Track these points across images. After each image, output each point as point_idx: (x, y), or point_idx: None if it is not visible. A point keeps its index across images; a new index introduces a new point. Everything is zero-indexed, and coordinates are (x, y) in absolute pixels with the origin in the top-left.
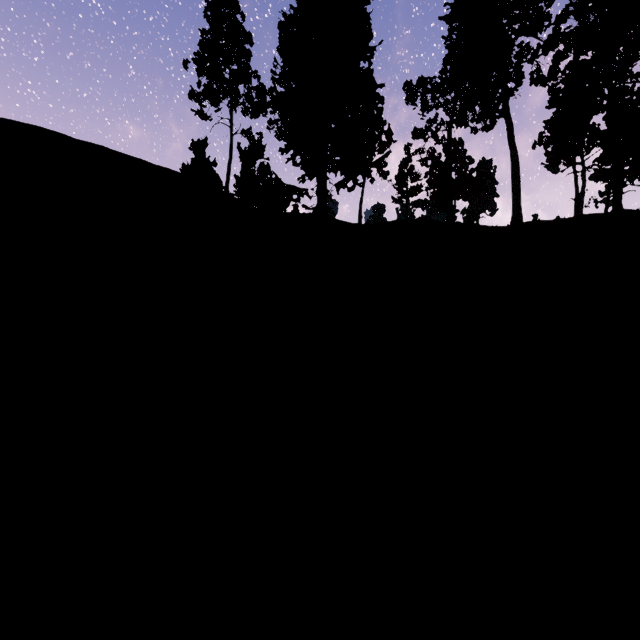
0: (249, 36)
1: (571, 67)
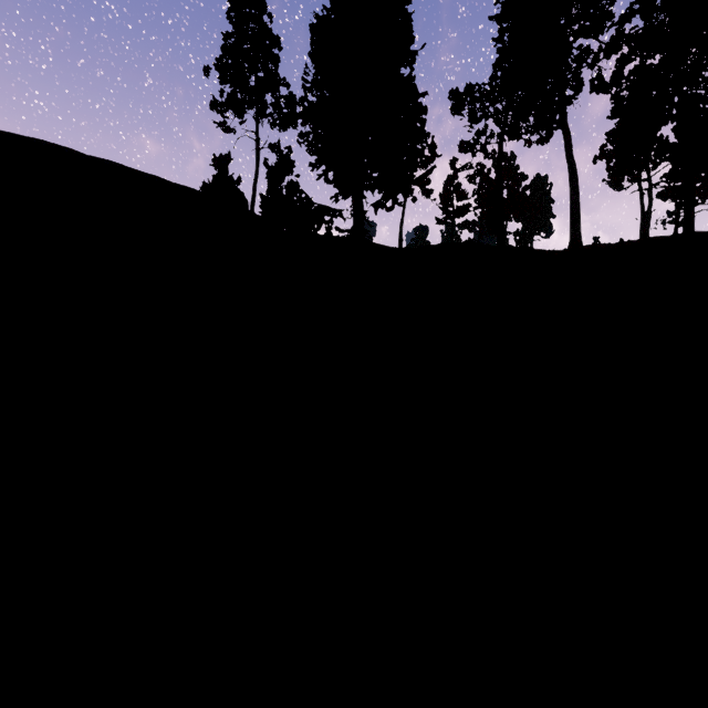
0: (277, 39)
1: (637, 72)
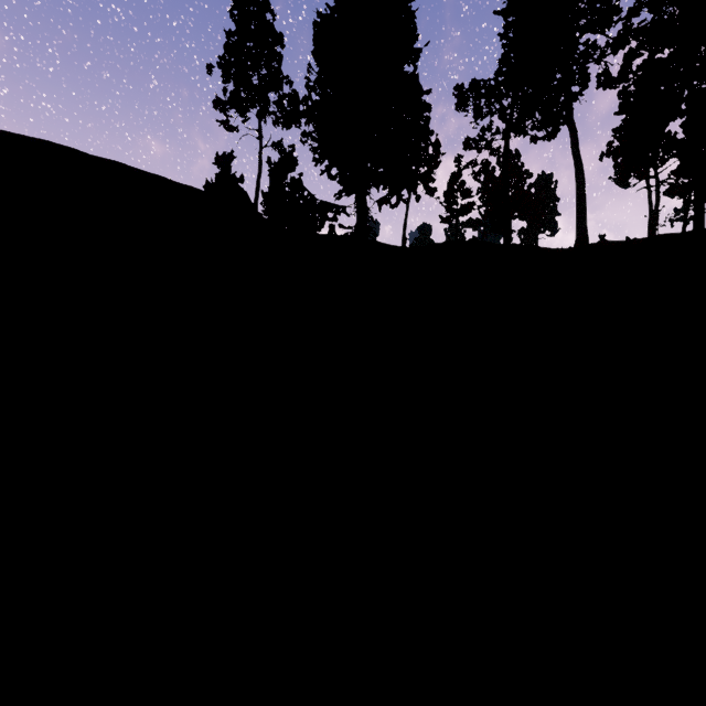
0: (280, 37)
1: (645, 67)
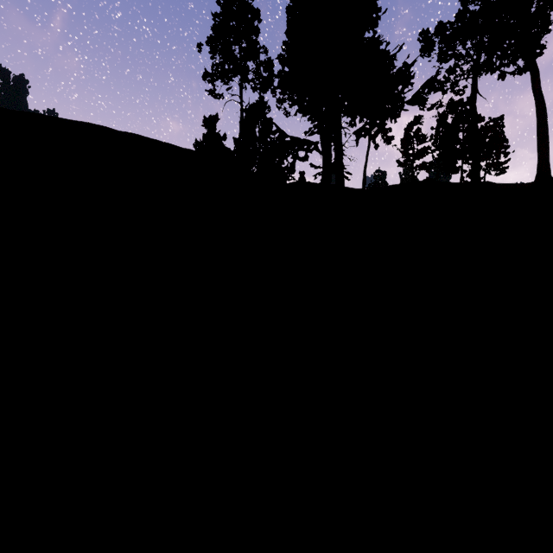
0: (257, 12)
1: None
